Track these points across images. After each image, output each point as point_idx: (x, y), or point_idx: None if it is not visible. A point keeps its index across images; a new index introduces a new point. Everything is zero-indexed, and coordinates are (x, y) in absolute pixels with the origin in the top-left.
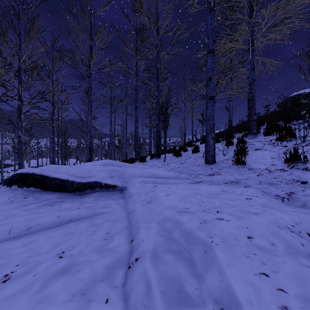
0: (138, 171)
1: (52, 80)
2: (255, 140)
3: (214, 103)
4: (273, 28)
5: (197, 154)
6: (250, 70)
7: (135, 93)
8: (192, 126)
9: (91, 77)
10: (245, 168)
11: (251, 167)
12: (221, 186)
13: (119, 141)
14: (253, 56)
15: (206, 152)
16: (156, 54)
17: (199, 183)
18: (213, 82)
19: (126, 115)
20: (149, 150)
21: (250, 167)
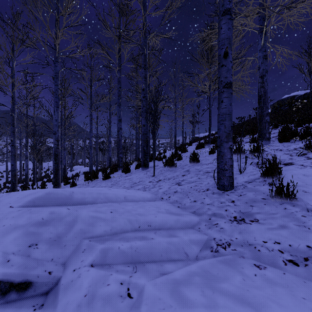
0: (103, 216)
1: (12, 67)
2: (272, 148)
3: (231, 93)
4: (293, 4)
5: (197, 166)
6: (262, 59)
7: (118, 87)
8: (182, 128)
9: (57, 62)
10: (299, 207)
11: (308, 205)
12: (297, 288)
13: (103, 143)
14: (265, 41)
15: (218, 171)
16: (143, 37)
17: (229, 255)
18: (230, 60)
19: (110, 114)
20: (136, 154)
21: (307, 206)
